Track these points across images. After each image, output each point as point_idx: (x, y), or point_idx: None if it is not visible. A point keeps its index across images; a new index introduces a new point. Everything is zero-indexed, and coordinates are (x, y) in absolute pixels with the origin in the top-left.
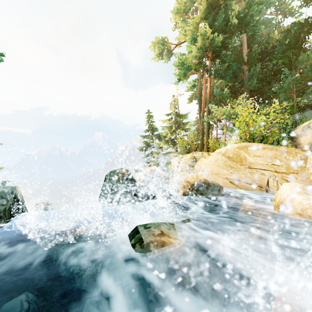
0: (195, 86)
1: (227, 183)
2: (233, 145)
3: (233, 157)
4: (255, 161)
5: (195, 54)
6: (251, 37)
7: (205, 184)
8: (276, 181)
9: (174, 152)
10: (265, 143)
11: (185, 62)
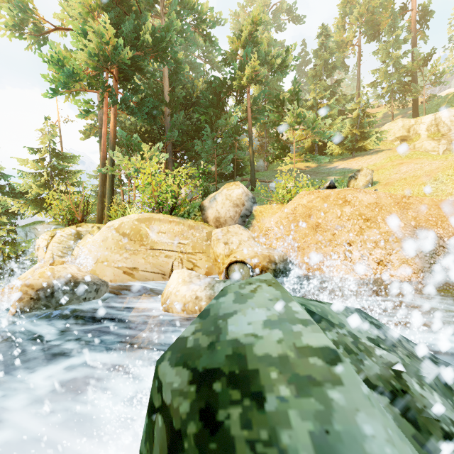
0: (88, 112)
1: (120, 275)
2: (132, 215)
3: (130, 234)
4: (160, 239)
5: (86, 59)
6: (174, 74)
7: (69, 284)
8: (181, 265)
9: (48, 223)
10: (177, 214)
11: (66, 64)
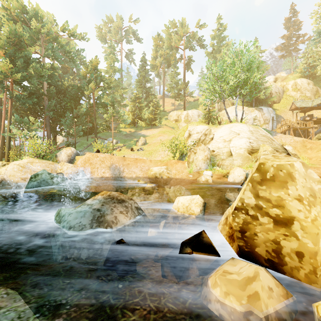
0: None
1: (20, 180)
2: (25, 159)
3: (24, 166)
4: (37, 168)
5: None
6: (51, 77)
7: (4, 180)
8: None
9: None
10: (46, 158)
11: None
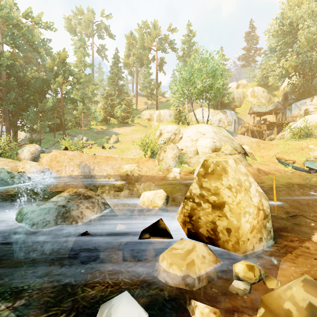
0: None
1: None
2: None
3: None
4: None
5: None
6: (11, 66)
7: None
8: None
9: None
10: (4, 156)
11: None
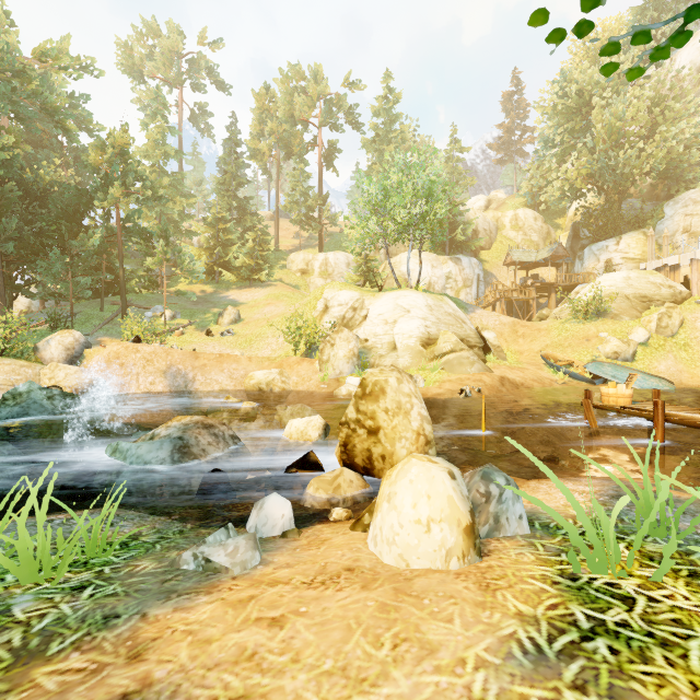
0: None
1: None
2: None
3: None
4: None
5: None
6: (6, 159)
7: None
8: None
9: None
10: (9, 353)
11: None
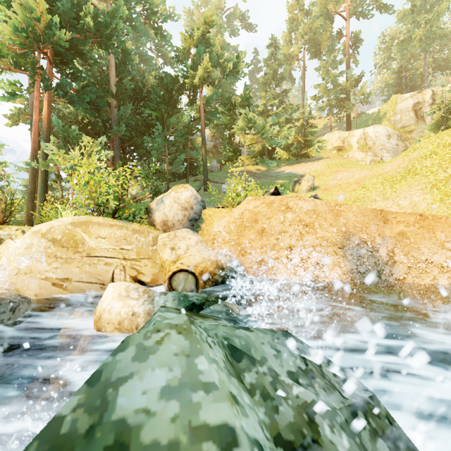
0: (14, 95)
1: (48, 287)
2: (65, 218)
3: (62, 240)
4: (98, 245)
5: (10, 33)
6: (122, 64)
7: None
8: (124, 272)
9: None
10: (121, 216)
11: None
